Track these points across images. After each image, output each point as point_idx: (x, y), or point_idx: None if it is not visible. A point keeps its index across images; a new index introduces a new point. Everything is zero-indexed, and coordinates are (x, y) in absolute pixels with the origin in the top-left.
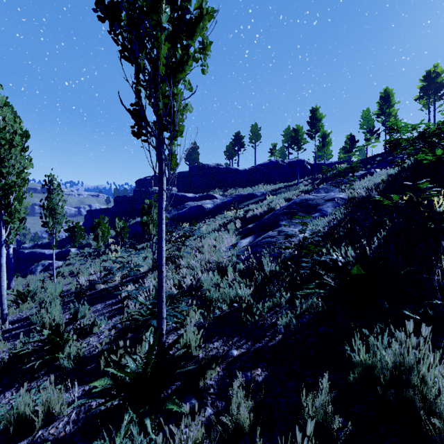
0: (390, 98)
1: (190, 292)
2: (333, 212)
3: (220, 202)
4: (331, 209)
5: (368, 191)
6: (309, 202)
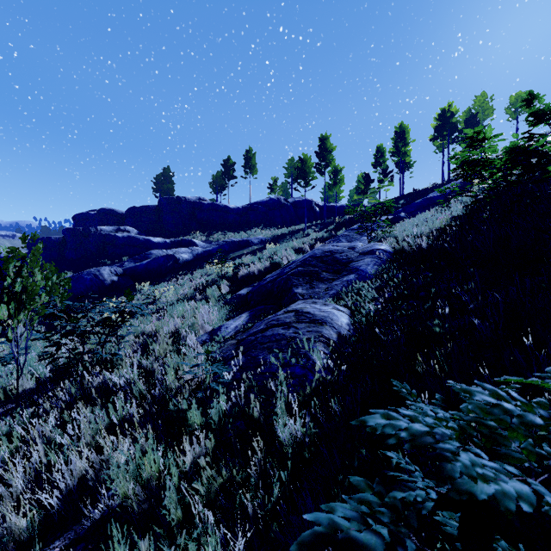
0: (405, 134)
1: (81, 497)
2: (377, 274)
3: (201, 251)
4: (372, 267)
5: (433, 240)
6: (337, 256)
